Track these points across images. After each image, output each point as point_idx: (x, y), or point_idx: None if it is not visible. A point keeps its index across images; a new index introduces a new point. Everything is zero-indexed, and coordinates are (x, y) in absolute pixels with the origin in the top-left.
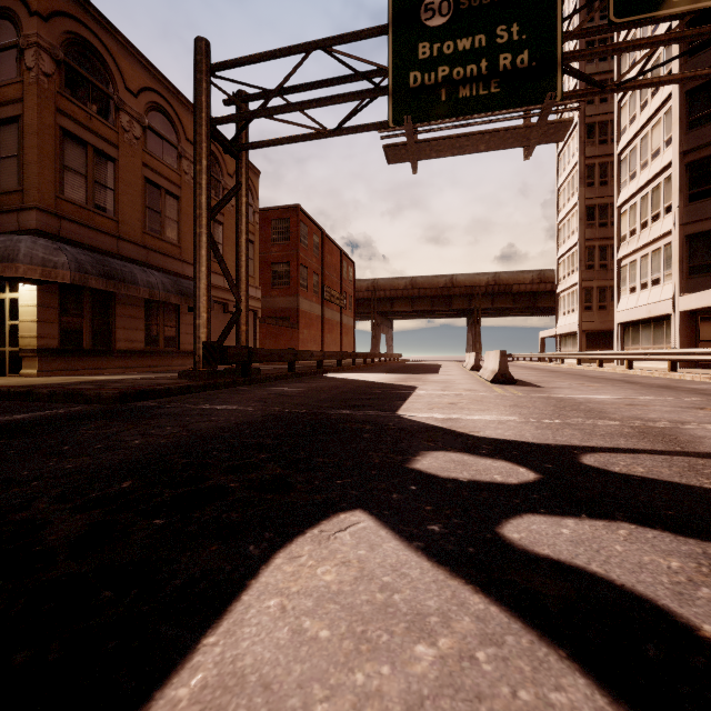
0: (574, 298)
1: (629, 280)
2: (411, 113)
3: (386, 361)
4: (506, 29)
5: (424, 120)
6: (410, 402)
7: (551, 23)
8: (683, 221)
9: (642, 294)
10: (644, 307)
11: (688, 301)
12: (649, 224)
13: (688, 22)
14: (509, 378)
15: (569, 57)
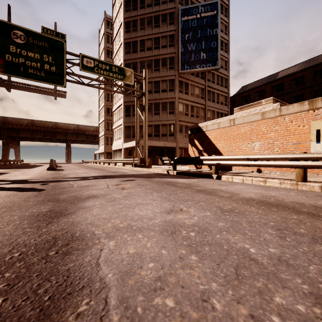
0: (103, 140)
1: (115, 136)
2: (7, 70)
3: (10, 164)
4: (47, 57)
5: (13, 74)
6: None
7: (62, 62)
8: (124, 122)
9: (117, 142)
10: (117, 145)
11: (124, 145)
12: (119, 120)
13: (125, 64)
14: (53, 168)
15: (69, 73)
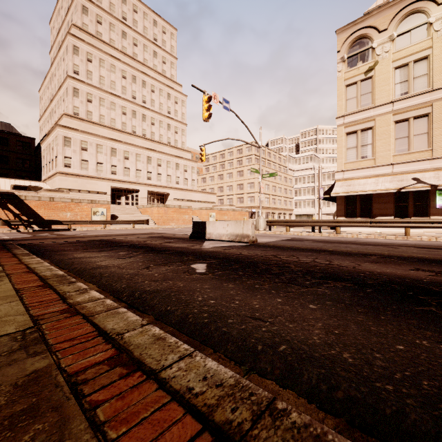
0: None
1: None
2: None
3: None
4: None
5: None
6: None
7: None
8: None
9: None
10: None
11: None
12: None
13: None
14: None
15: None
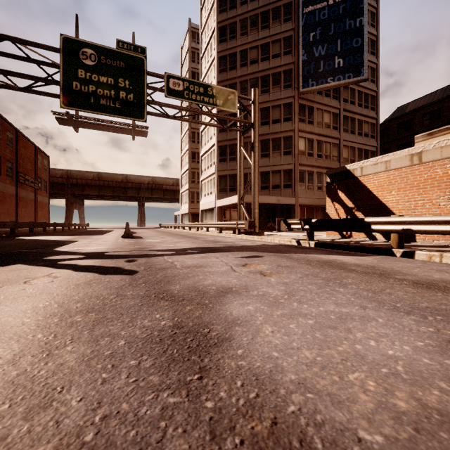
0: (187, 196)
1: (204, 191)
2: (74, 102)
3: (75, 229)
4: (123, 81)
5: (82, 108)
6: (65, 246)
7: (142, 87)
8: (218, 169)
9: (208, 198)
10: (208, 203)
11: (218, 203)
12: (209, 168)
13: None
14: (130, 235)
15: (151, 102)
